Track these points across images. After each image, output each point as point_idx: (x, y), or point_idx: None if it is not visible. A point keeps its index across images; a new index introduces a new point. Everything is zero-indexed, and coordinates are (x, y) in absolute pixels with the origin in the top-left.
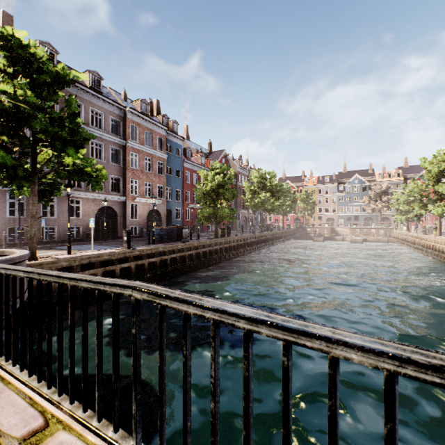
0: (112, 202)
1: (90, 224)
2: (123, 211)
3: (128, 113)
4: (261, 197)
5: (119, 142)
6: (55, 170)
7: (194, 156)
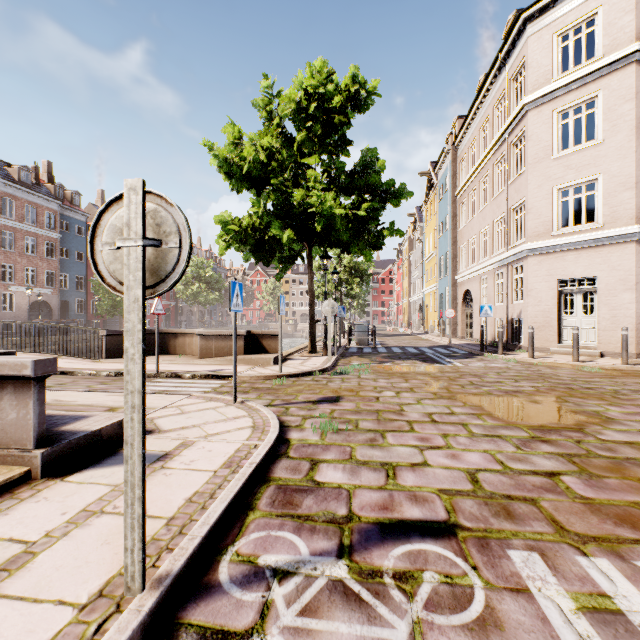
0: None
1: None
2: None
3: None
4: (193, 288)
5: None
6: None
7: None
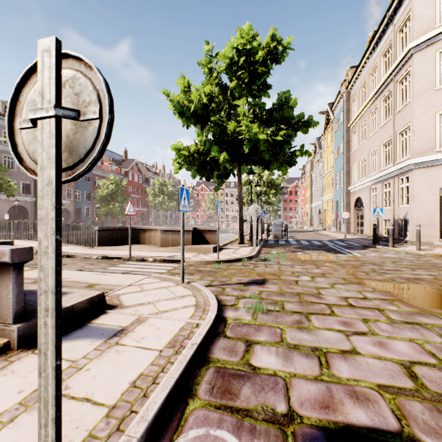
0: (23, 202)
1: (6, 217)
2: (34, 208)
3: None
4: (159, 199)
5: None
6: None
7: (105, 164)
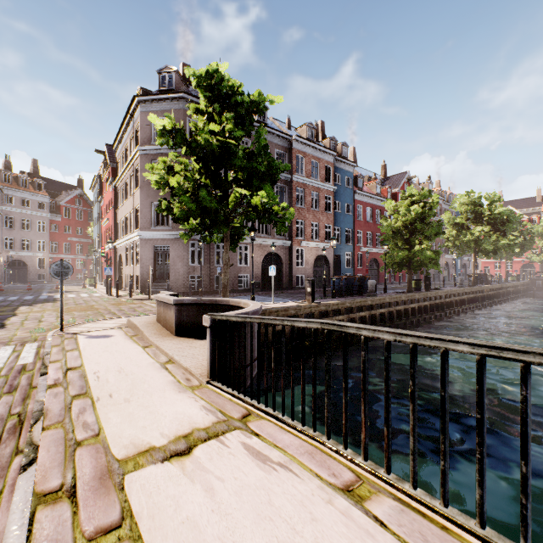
0: (277, 248)
1: (270, 272)
2: (288, 257)
3: (293, 143)
4: (473, 232)
5: (285, 178)
6: (243, 212)
7: (366, 185)
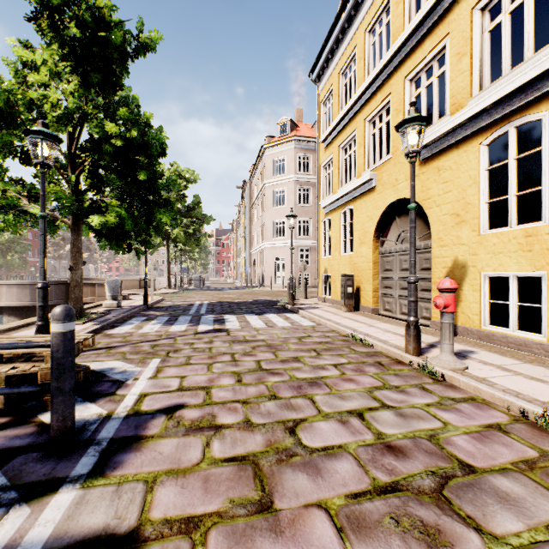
0: None
1: None
2: None
3: None
4: (65, 249)
5: None
6: None
7: None
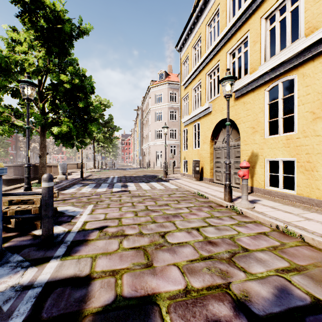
0: None
1: None
2: None
3: None
4: (31, 145)
5: None
6: None
7: None
